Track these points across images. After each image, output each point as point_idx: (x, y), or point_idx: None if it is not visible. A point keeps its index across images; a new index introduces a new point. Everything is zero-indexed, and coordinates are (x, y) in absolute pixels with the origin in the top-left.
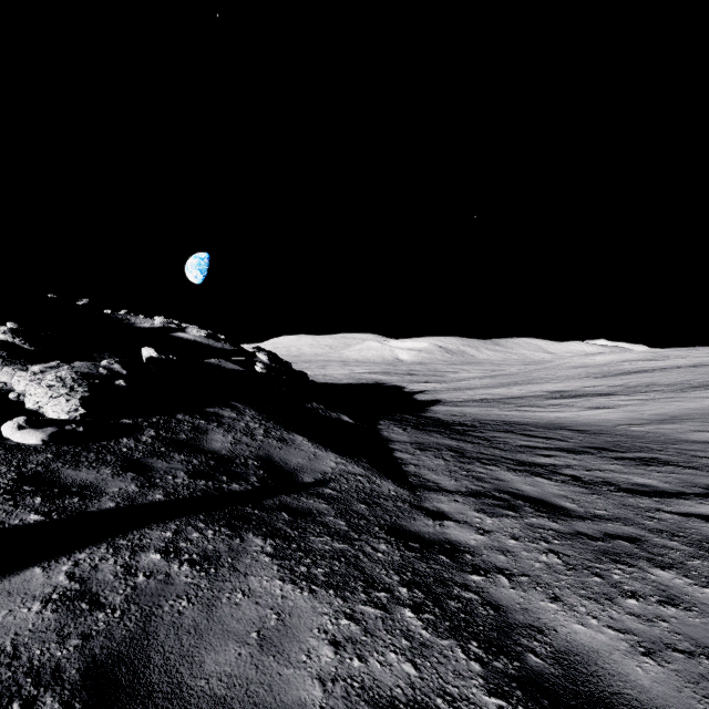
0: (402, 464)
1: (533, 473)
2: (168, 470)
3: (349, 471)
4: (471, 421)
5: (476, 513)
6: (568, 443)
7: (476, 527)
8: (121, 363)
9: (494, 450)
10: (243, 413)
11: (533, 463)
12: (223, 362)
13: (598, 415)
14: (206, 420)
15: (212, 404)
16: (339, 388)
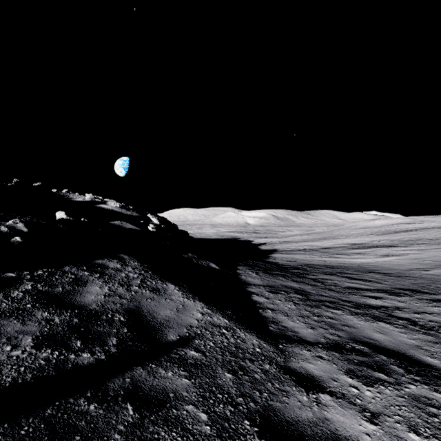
0: (260, 309)
1: (374, 317)
2: (15, 335)
3: (214, 323)
4: (302, 265)
5: (349, 378)
6: (384, 285)
7: (359, 406)
8: (25, 223)
9: (330, 291)
10: (127, 264)
11: (367, 305)
12: (124, 223)
13: (392, 261)
14: (90, 271)
15: (102, 257)
16: (210, 241)
